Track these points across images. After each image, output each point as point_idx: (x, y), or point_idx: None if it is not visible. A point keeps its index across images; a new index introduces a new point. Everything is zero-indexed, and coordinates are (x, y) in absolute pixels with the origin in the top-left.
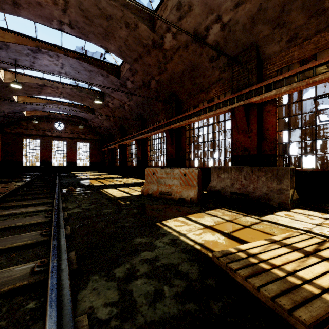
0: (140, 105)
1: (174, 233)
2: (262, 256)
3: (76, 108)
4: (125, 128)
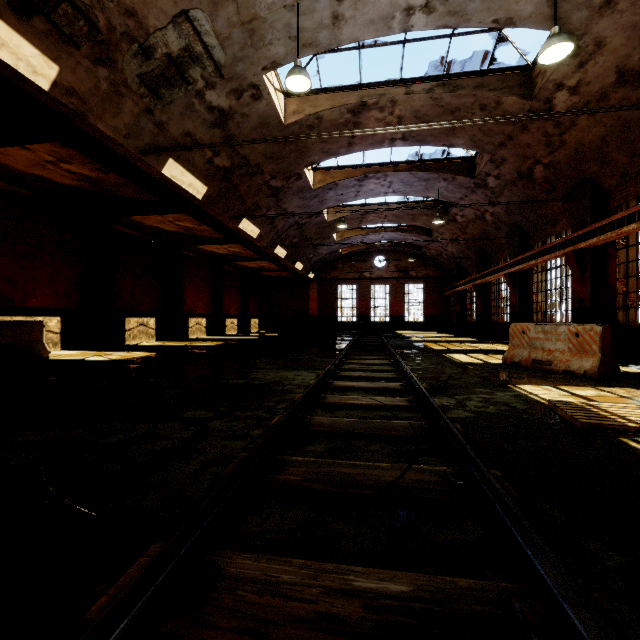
0: (514, 210)
1: (523, 392)
2: (605, 408)
3: (404, 233)
4: (486, 253)
